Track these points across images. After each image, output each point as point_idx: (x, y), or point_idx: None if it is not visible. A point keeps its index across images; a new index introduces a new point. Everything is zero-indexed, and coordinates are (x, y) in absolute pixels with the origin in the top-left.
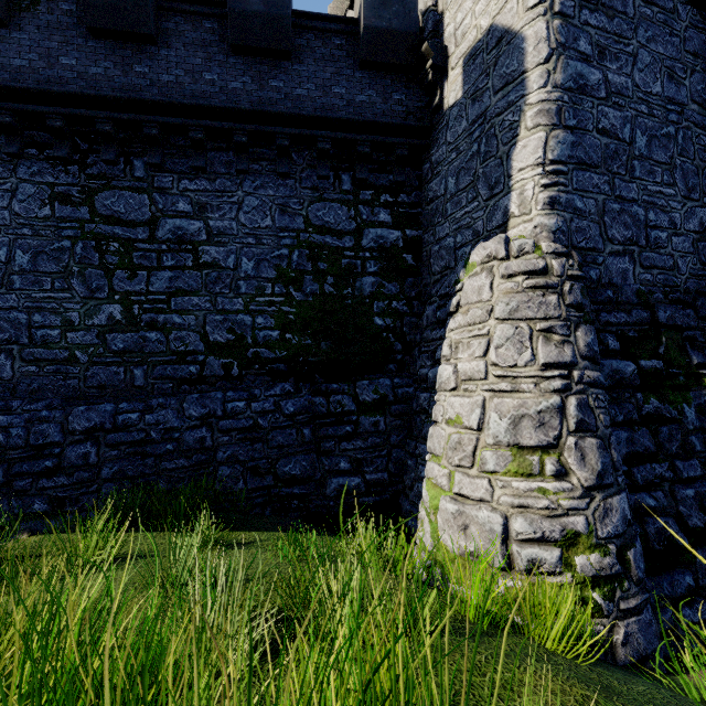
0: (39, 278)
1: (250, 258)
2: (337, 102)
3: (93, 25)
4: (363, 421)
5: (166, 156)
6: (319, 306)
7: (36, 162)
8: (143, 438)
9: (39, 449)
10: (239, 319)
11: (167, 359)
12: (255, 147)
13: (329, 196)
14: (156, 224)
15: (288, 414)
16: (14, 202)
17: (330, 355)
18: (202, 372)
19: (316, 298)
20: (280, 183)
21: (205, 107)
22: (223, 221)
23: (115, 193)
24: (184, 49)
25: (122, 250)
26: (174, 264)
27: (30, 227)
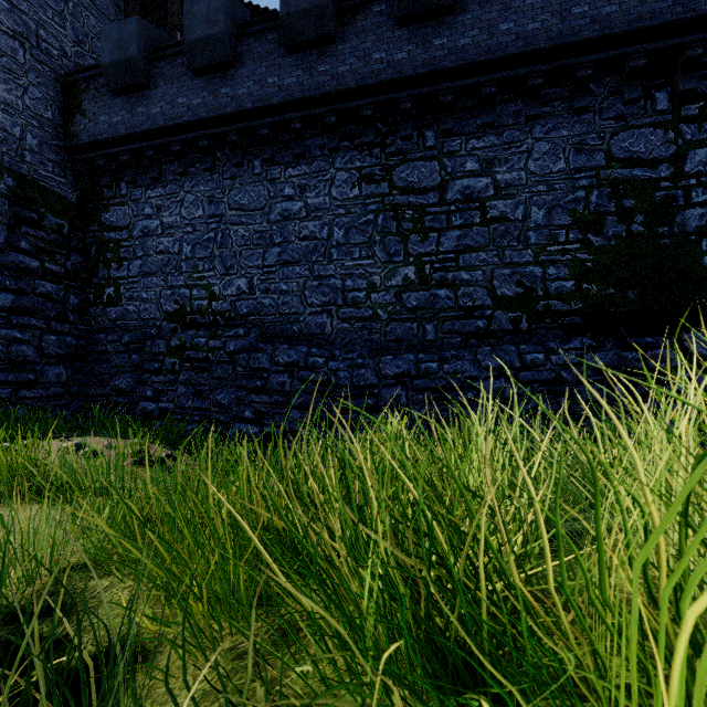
0: (350, 249)
1: (540, 207)
2: (658, 5)
3: (403, 14)
4: (701, 379)
5: (454, 121)
6: (624, 249)
7: (348, 152)
8: (444, 385)
9: (360, 390)
10: (528, 271)
11: (455, 314)
12: (545, 89)
13: (637, 122)
14: (445, 187)
15: (596, 368)
16: (333, 188)
17: (639, 305)
18: (489, 326)
19: (619, 241)
20: (575, 121)
21: (501, 59)
22: (511, 173)
23: (409, 165)
24: (480, 8)
25: (416, 216)
26: (462, 223)
27: (343, 207)
